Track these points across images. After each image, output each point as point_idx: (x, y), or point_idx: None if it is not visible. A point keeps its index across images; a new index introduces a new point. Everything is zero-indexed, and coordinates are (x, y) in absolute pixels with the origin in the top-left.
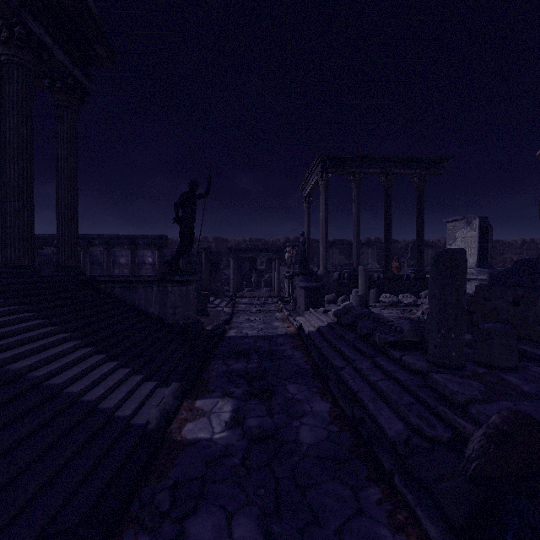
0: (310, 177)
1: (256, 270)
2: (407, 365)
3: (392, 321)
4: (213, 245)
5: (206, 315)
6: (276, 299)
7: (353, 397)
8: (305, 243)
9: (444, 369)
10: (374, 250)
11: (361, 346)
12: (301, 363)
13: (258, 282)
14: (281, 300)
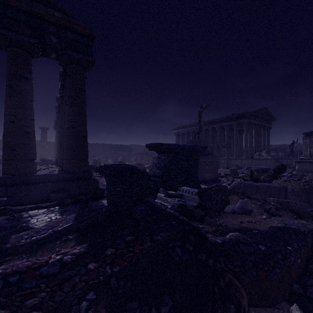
0: None
1: None
2: None
3: None
4: None
5: None
6: None
7: None
8: None
9: None
10: None
11: None
12: None
13: None
14: None
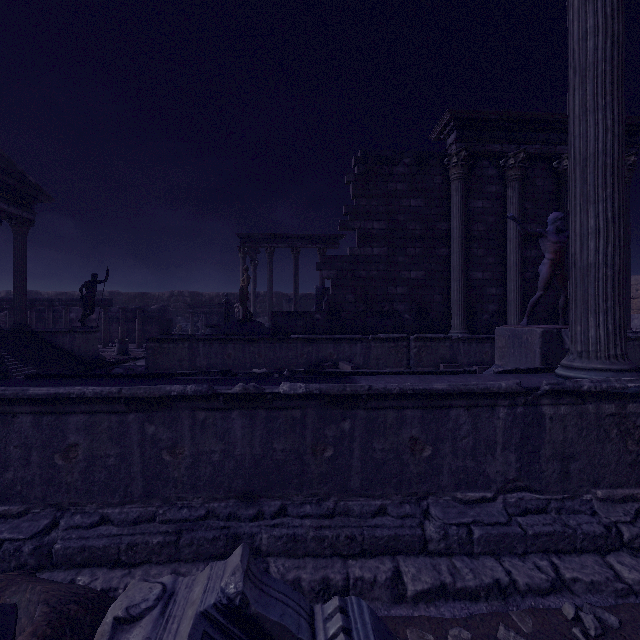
0: None
1: None
2: None
3: None
4: (189, 299)
5: (125, 355)
6: None
7: None
8: (227, 302)
9: None
10: None
11: None
12: None
13: None
14: None
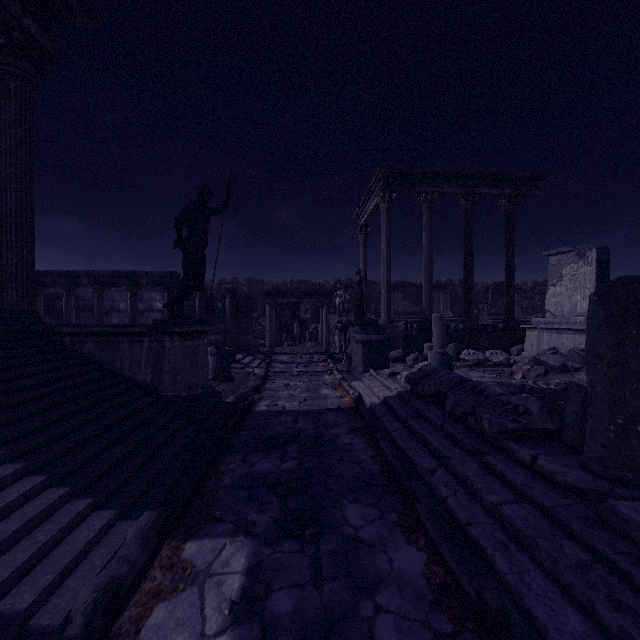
0: (367, 200)
1: (298, 319)
2: (549, 475)
3: (502, 393)
4: (246, 288)
5: (229, 380)
6: (324, 357)
7: (463, 540)
8: (361, 283)
9: (624, 488)
10: (446, 294)
11: (457, 433)
12: (365, 460)
13: (302, 334)
14: (330, 358)
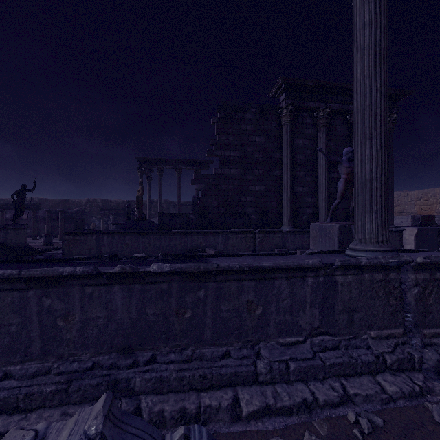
0: None
1: None
2: None
3: None
4: (101, 204)
5: (50, 246)
6: None
7: None
8: (129, 207)
9: None
10: None
11: None
12: None
13: None
14: None
